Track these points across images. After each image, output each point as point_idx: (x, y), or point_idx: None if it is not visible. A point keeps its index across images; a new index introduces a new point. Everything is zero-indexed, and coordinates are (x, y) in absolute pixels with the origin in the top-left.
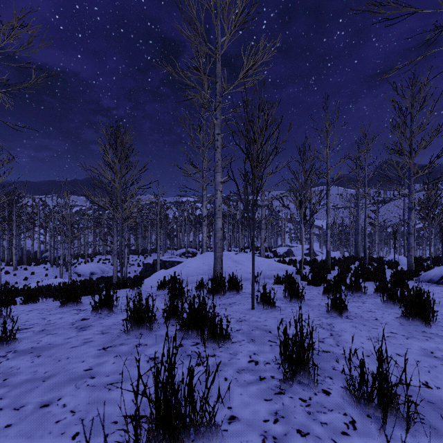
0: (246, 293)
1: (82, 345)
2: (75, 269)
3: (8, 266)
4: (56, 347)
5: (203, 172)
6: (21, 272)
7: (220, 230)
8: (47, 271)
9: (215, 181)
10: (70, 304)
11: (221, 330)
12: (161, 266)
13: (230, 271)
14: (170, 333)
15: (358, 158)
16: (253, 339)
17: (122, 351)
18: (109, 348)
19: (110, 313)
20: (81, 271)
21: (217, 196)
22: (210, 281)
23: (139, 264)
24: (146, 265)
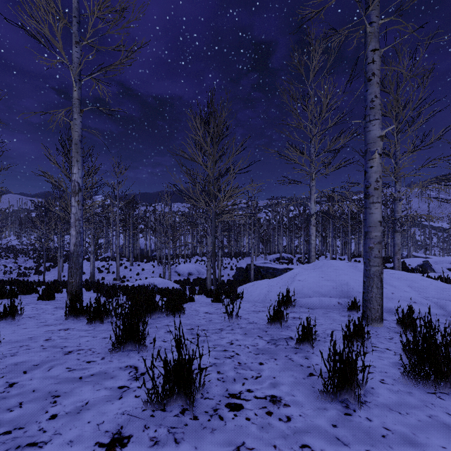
0: None
1: None
2: (175, 268)
3: (127, 262)
4: None
5: (311, 156)
6: (135, 268)
7: (378, 225)
8: (154, 268)
9: (368, 136)
10: (129, 345)
11: None
12: (255, 272)
13: None
14: None
15: None
16: None
17: None
18: None
19: (183, 414)
20: (180, 271)
21: (371, 164)
22: (341, 308)
23: (232, 267)
24: (239, 269)
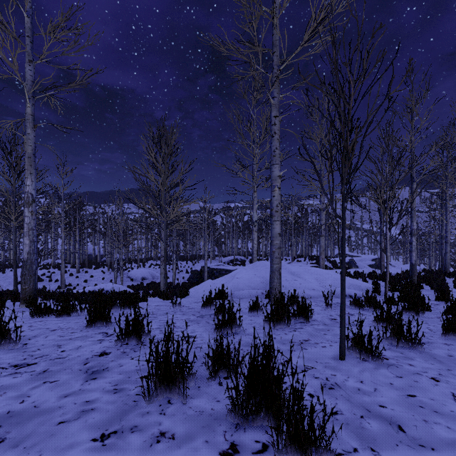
0: (317, 321)
1: (75, 420)
2: (128, 274)
3: (73, 269)
4: (39, 417)
5: (254, 171)
6: (83, 274)
7: (278, 236)
8: (104, 275)
9: (272, 175)
10: (99, 323)
11: (312, 429)
12: (209, 274)
13: (288, 286)
14: (215, 408)
15: (452, 147)
16: (375, 450)
17: (129, 452)
18: (110, 438)
19: (138, 344)
20: (133, 276)
21: (273, 194)
22: (263, 297)
23: (187, 270)
24: (194, 272)
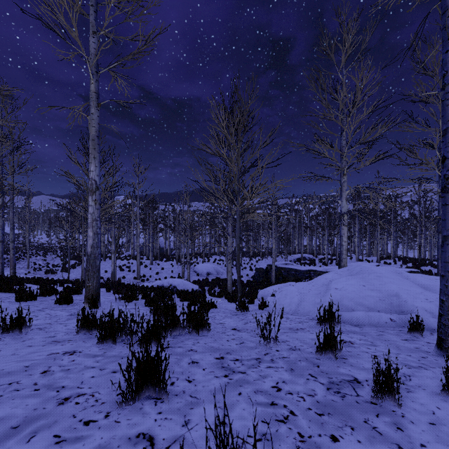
0: None
1: None
2: (194, 268)
3: (147, 261)
4: None
5: (342, 149)
6: (155, 266)
7: None
8: (173, 268)
9: (448, 110)
10: (144, 390)
11: None
12: (276, 273)
13: (437, 312)
14: None
15: None
16: None
17: None
18: None
19: None
20: (199, 270)
21: None
22: (396, 327)
23: (251, 267)
24: (259, 270)
